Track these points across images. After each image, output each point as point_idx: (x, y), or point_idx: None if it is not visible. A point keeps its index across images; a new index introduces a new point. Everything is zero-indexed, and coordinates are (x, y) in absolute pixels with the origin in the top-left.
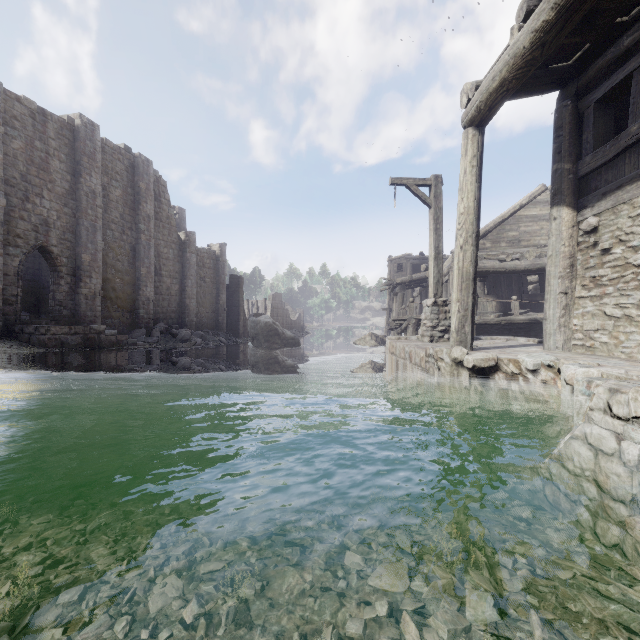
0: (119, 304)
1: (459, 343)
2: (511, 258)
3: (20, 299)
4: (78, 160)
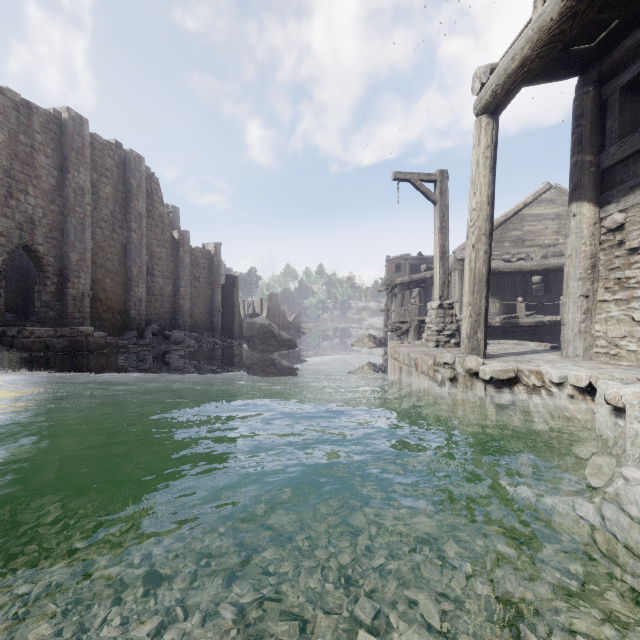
0: (109, 305)
1: (471, 350)
2: (516, 258)
3: (3, 300)
4: (65, 155)
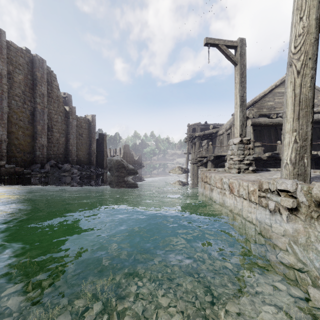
0: (21, 148)
1: (297, 176)
2: (276, 116)
3: None
4: None
